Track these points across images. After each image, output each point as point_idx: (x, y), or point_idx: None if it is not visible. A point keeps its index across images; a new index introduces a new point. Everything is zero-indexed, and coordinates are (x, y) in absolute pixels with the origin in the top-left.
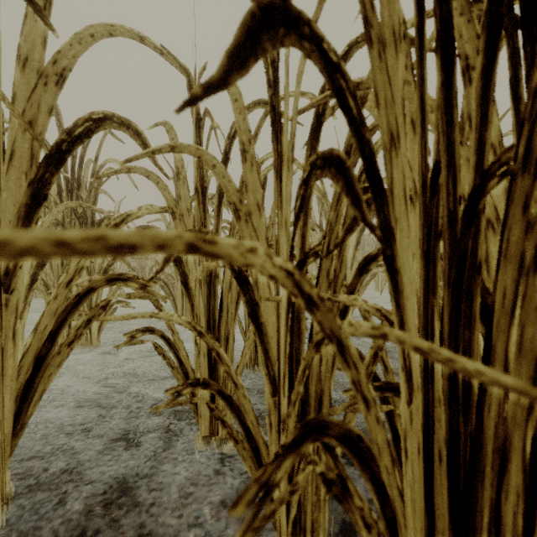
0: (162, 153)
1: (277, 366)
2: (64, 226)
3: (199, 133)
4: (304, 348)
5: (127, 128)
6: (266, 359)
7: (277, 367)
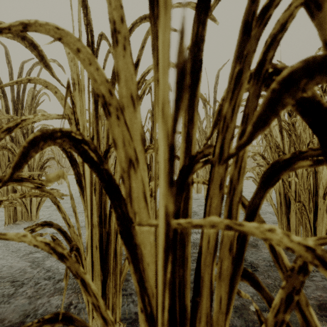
0: (11, 31)
1: (155, 299)
2: (10, 135)
3: (92, 48)
4: (189, 279)
5: (22, 39)
6: (141, 290)
7: (155, 300)
